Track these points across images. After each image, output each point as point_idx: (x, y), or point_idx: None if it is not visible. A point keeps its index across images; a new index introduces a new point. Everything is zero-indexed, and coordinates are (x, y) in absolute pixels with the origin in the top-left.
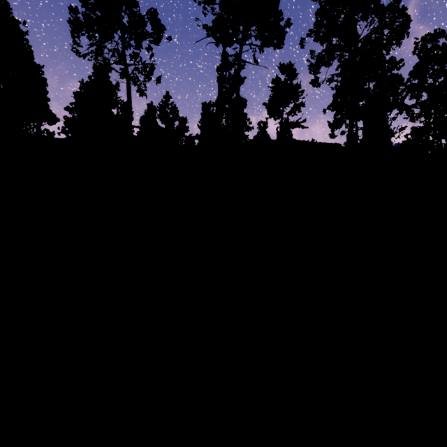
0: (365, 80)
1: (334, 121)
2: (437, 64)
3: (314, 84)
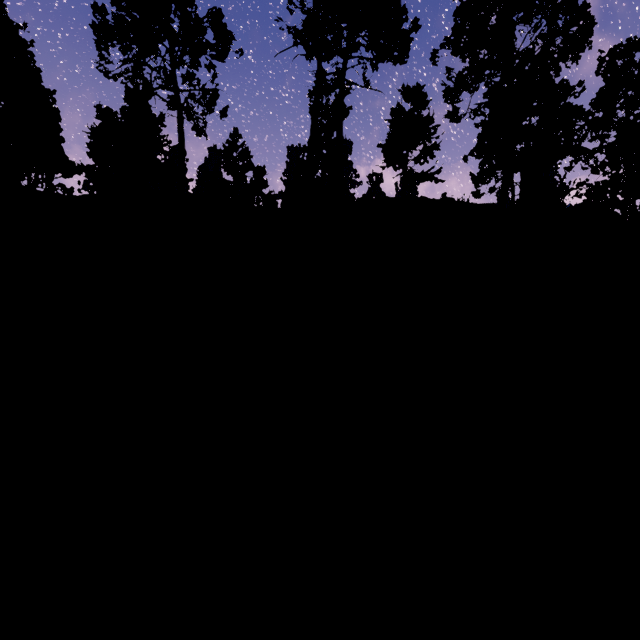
0: (525, 114)
1: (479, 172)
2: (632, 89)
3: (452, 117)
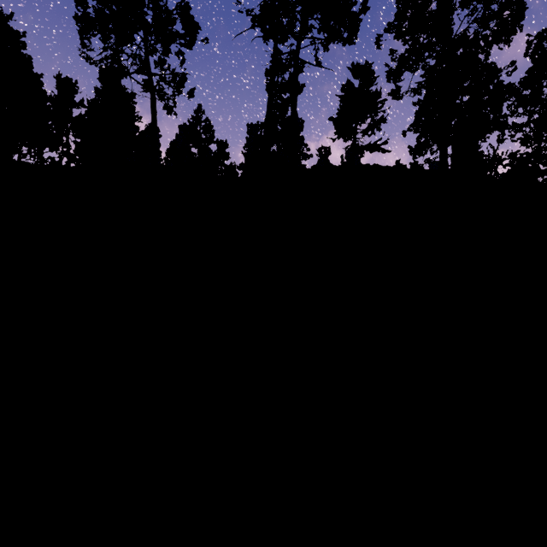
0: (457, 93)
1: (416, 145)
2: None
3: (395, 95)
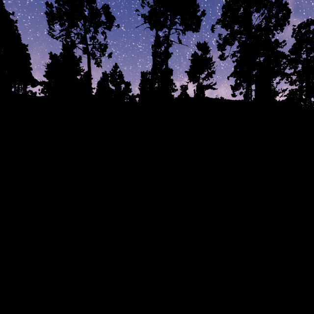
0: (257, 56)
1: (235, 84)
2: (309, 44)
3: (221, 58)
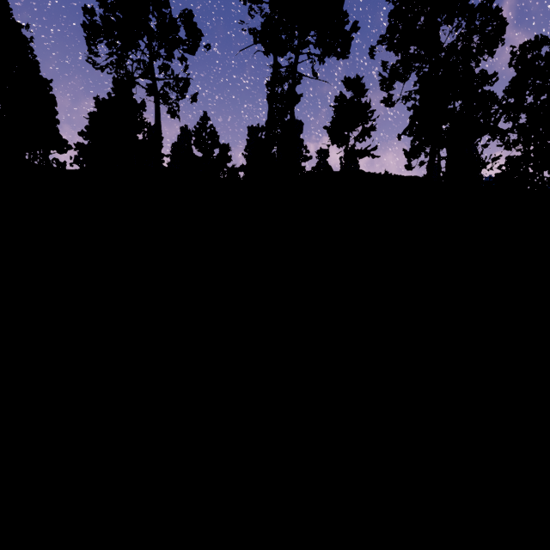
0: (449, 99)
1: (411, 149)
2: (539, 79)
3: (387, 103)
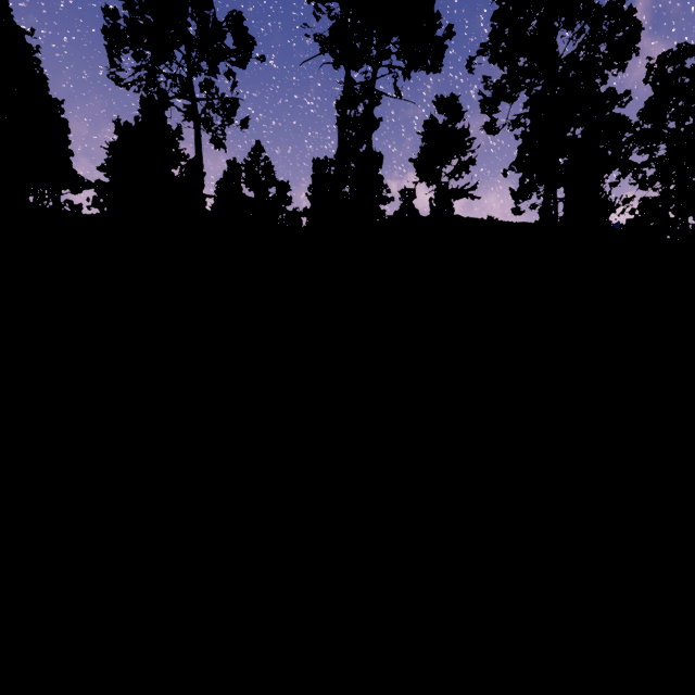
0: (569, 124)
1: (519, 188)
2: (682, 99)
3: (490, 129)
